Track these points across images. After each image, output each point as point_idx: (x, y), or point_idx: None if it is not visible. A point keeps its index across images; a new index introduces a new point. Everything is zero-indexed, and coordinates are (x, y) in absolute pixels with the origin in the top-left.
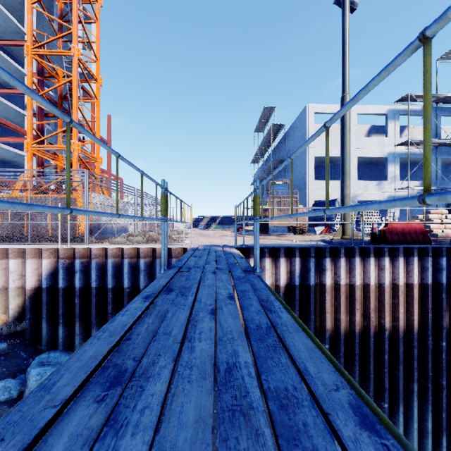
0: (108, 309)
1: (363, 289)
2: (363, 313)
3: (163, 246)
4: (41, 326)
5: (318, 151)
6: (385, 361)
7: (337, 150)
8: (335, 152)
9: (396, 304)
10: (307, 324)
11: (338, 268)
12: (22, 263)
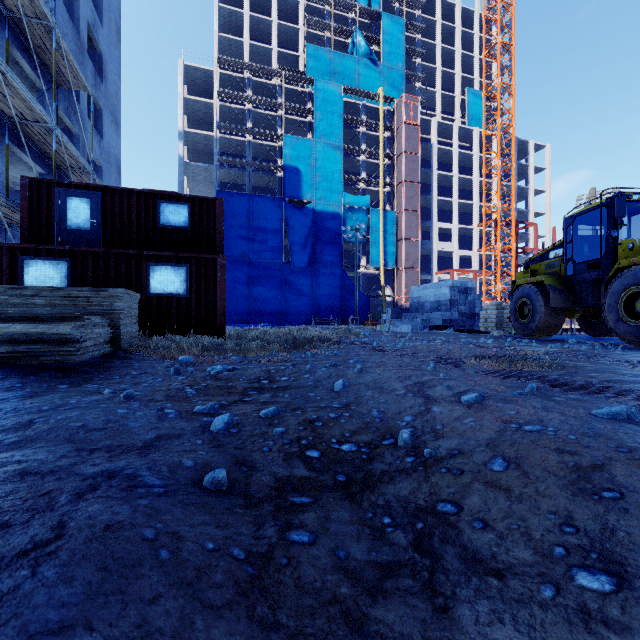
0: None
1: None
2: None
3: None
4: None
5: None
6: None
7: None
8: None
9: None
10: None
11: None
12: None
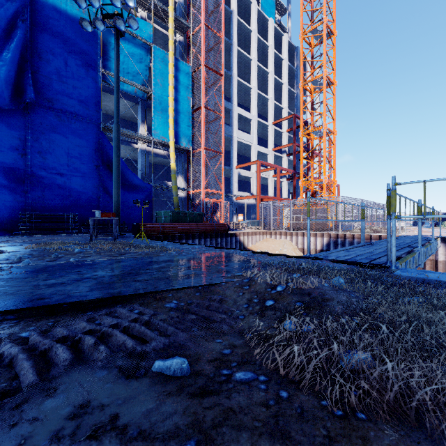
0: None
1: None
2: None
3: None
4: None
5: None
6: None
7: None
8: None
9: None
10: None
11: None
12: (314, 239)
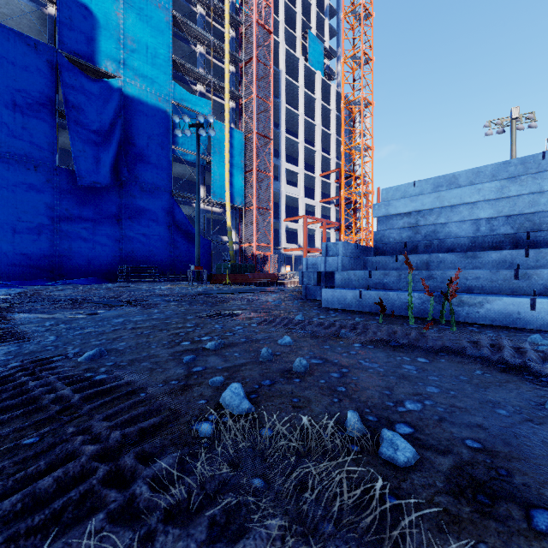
0: None
1: None
2: None
3: None
4: None
5: None
6: None
7: None
8: None
9: None
10: None
11: None
12: None
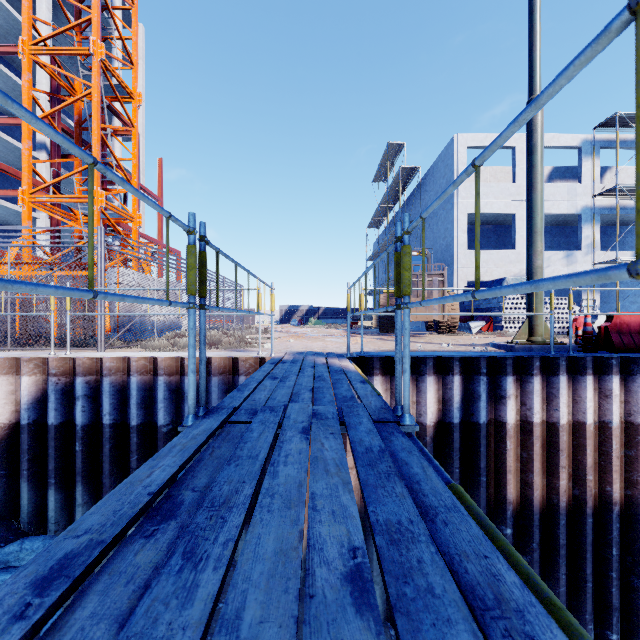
0: (131, 462)
1: (573, 432)
2: (573, 473)
3: (193, 365)
4: (20, 489)
5: (473, 205)
6: (614, 558)
7: (503, 204)
8: (500, 207)
9: (632, 459)
10: (474, 491)
11: (529, 393)
12: None
